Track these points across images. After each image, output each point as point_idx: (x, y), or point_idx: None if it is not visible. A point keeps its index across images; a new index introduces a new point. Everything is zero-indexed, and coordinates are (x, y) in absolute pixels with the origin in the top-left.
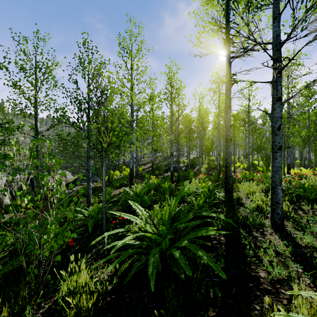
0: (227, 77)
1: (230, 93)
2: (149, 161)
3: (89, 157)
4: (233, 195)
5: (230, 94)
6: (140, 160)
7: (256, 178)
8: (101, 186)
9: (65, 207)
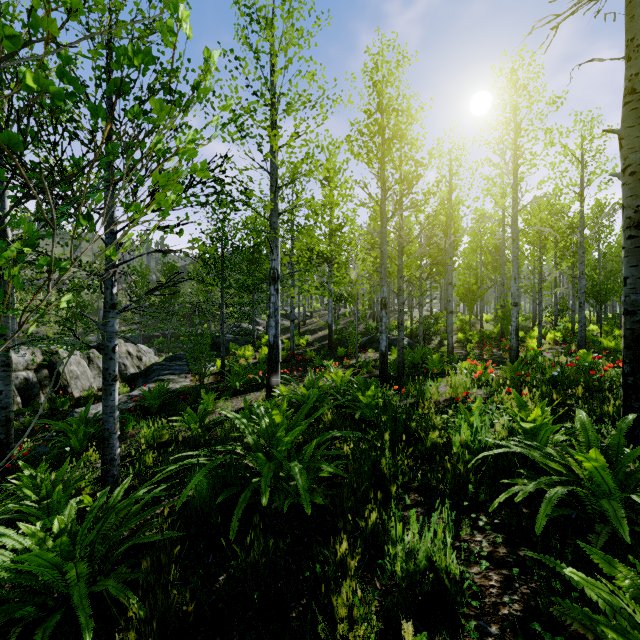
0: None
1: None
2: (323, 325)
3: (109, 305)
4: None
5: None
6: (304, 323)
7: None
8: (196, 389)
9: (41, 471)
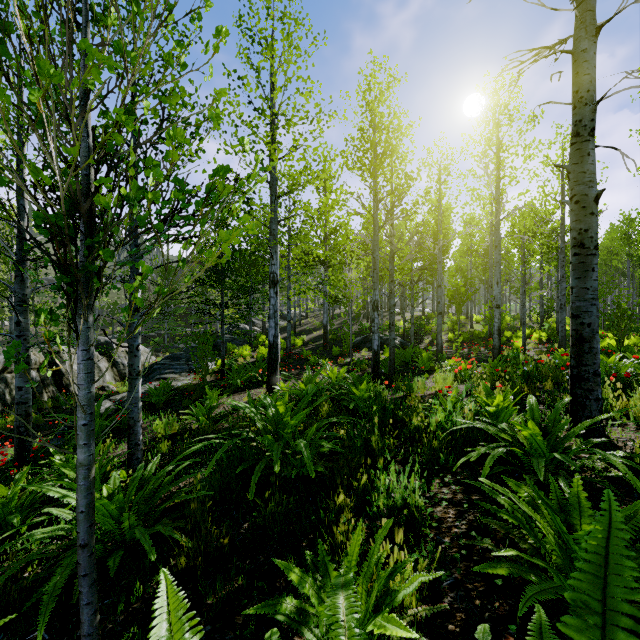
0: (581, 29)
1: (594, 86)
2: (318, 325)
3: (134, 308)
4: (614, 441)
5: (593, 89)
6: (300, 323)
7: (624, 370)
8: (199, 386)
9: (70, 457)
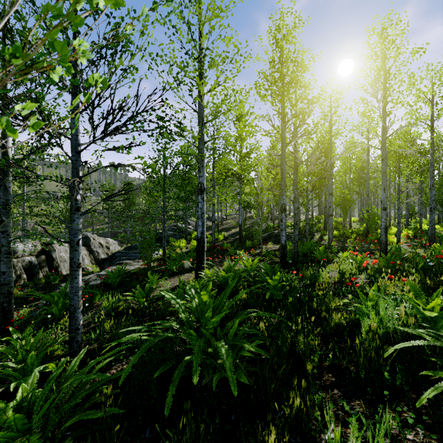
0: None
1: None
2: (234, 225)
3: (74, 208)
4: None
5: None
6: (221, 223)
7: None
8: (144, 271)
9: (25, 335)
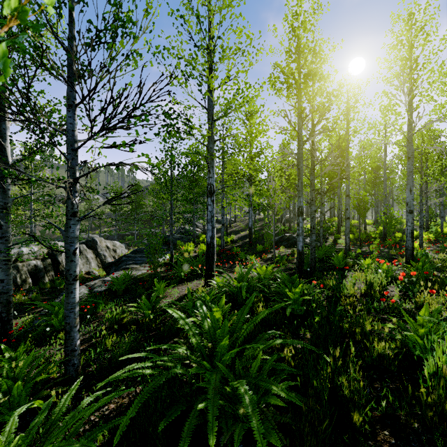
0: None
1: None
2: (243, 227)
3: (70, 213)
4: None
5: None
6: (230, 226)
7: None
8: (151, 277)
9: (18, 355)
